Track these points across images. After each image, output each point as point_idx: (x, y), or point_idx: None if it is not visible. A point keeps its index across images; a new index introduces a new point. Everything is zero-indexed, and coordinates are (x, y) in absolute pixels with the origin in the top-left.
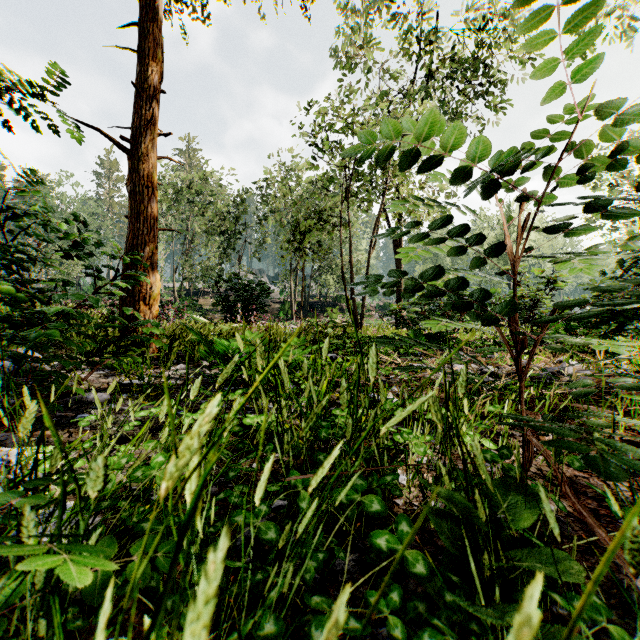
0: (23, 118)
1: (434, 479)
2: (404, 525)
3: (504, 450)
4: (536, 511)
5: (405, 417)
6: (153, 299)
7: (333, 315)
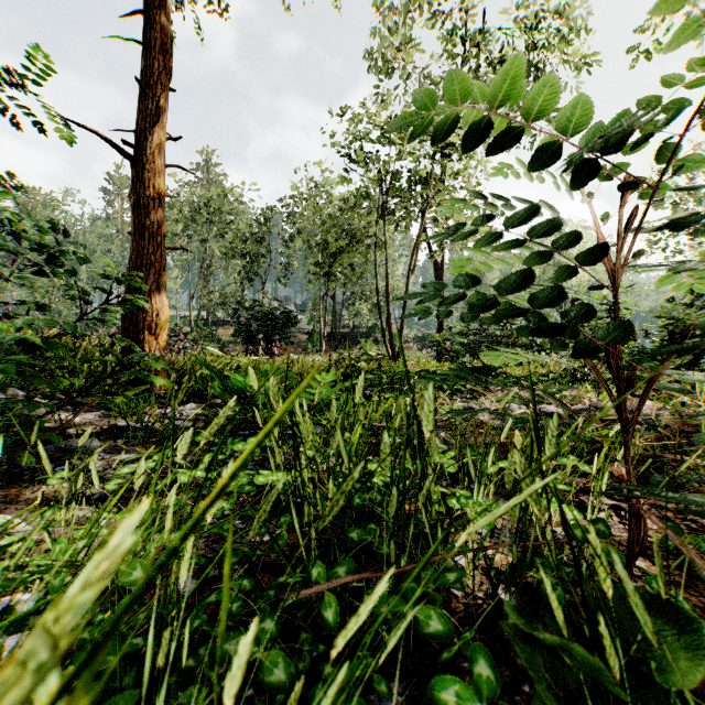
0: (2, 113)
1: (509, 569)
2: (482, 664)
3: (599, 525)
4: (700, 655)
5: (500, 515)
6: (160, 328)
7: (367, 347)
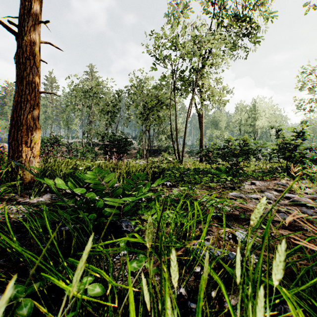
0: None
1: None
2: None
3: None
4: None
5: None
6: (34, 142)
7: (165, 156)
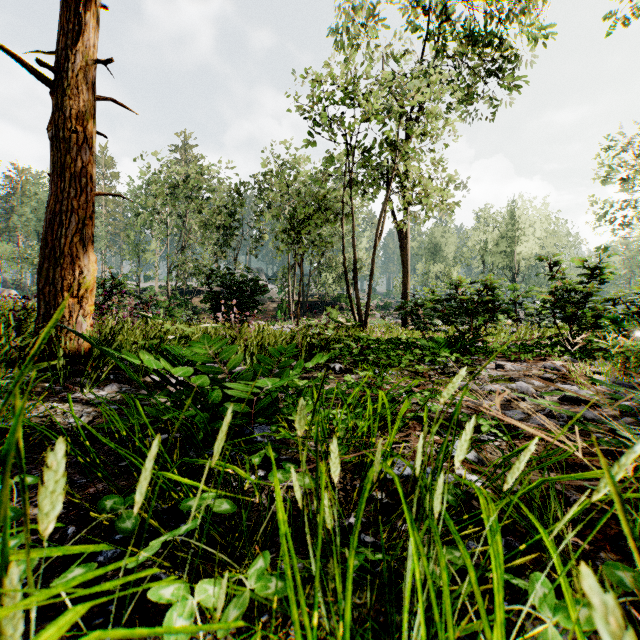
0: None
1: None
2: None
3: None
4: None
5: None
6: (84, 289)
7: (333, 315)
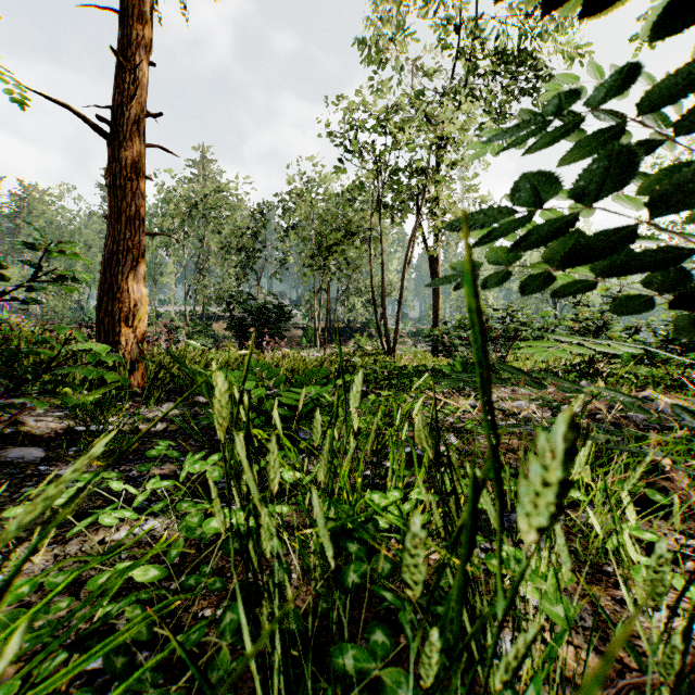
0: None
1: None
2: None
3: None
4: None
5: None
6: (138, 320)
7: (361, 342)
